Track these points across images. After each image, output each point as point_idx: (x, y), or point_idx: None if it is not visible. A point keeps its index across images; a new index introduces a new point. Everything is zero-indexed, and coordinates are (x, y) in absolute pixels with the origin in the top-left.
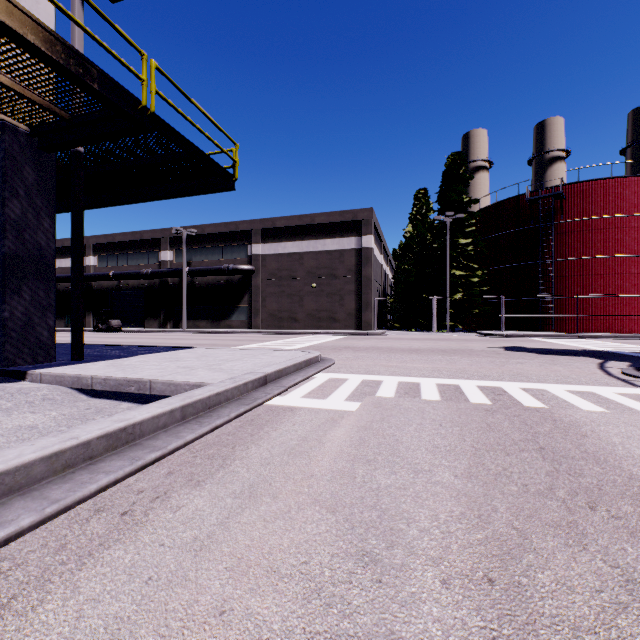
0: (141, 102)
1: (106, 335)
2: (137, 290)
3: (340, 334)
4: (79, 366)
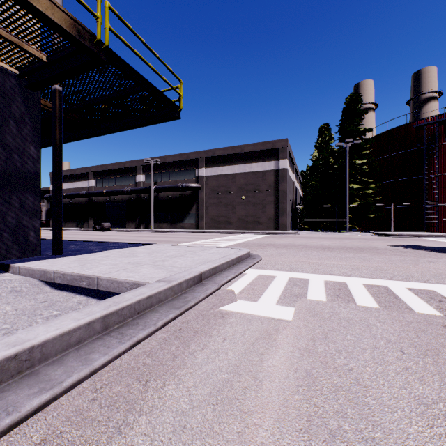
0: (96, 37)
1: (99, 233)
2: (121, 202)
3: (263, 233)
4: (53, 260)
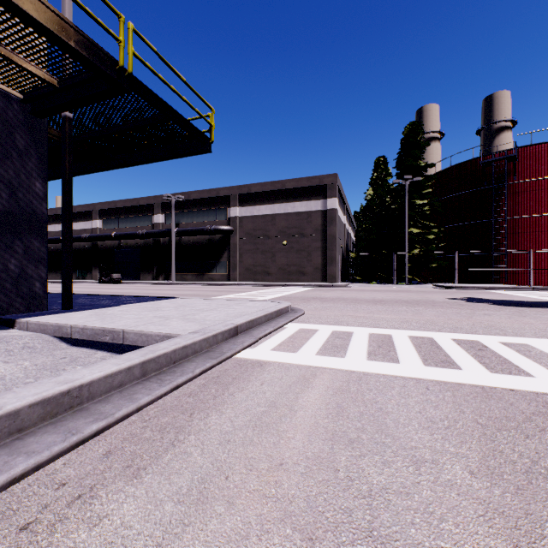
0: (118, 63)
1: (107, 286)
2: (134, 248)
3: (308, 286)
4: (65, 315)
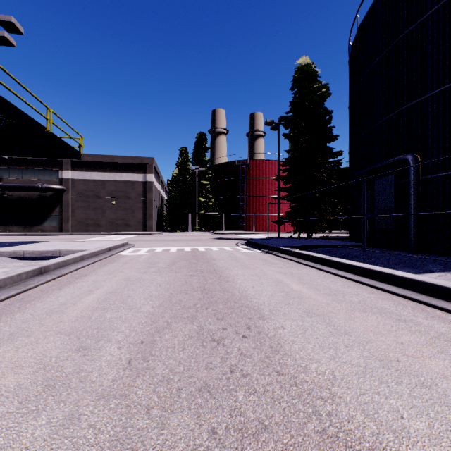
0: (46, 128)
1: None
2: None
3: (133, 234)
4: (1, 249)
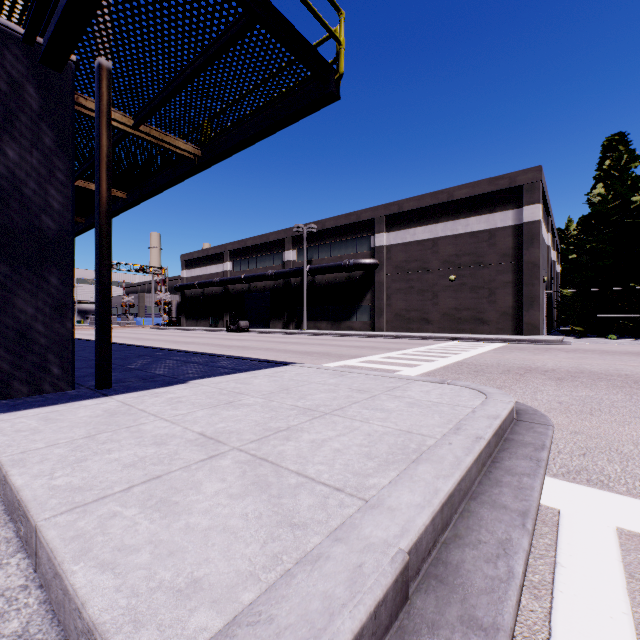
0: None
1: (231, 336)
2: (264, 292)
3: (492, 341)
4: (66, 409)
